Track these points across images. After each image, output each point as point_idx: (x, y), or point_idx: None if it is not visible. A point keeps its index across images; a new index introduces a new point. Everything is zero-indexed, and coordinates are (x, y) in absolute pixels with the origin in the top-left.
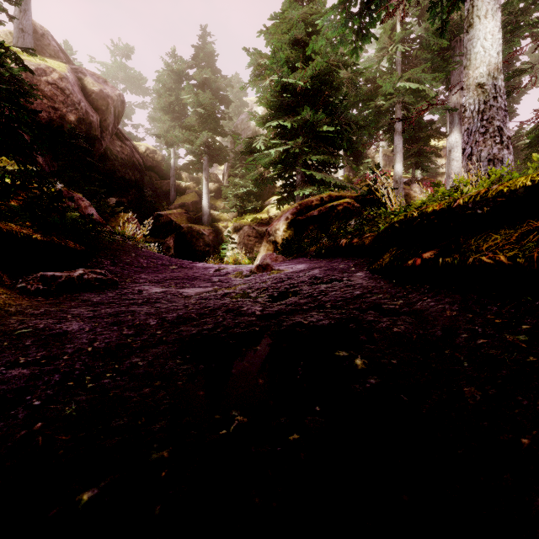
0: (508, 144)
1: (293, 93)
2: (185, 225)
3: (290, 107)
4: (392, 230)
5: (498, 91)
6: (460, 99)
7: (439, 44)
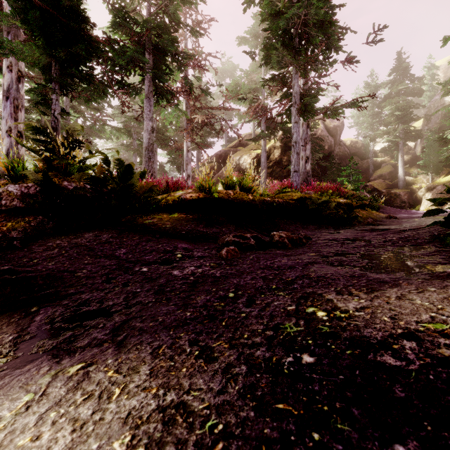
0: None
1: None
2: (385, 190)
3: None
4: None
5: None
6: None
7: None
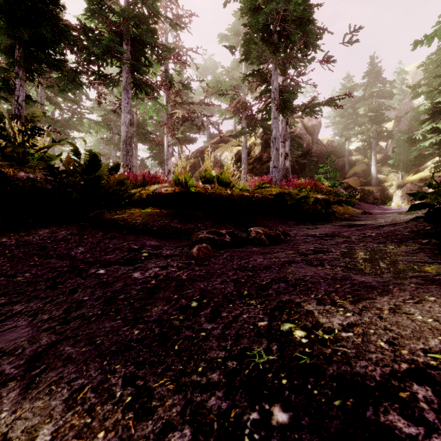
0: None
1: None
2: (359, 187)
3: None
4: None
5: None
6: None
7: None
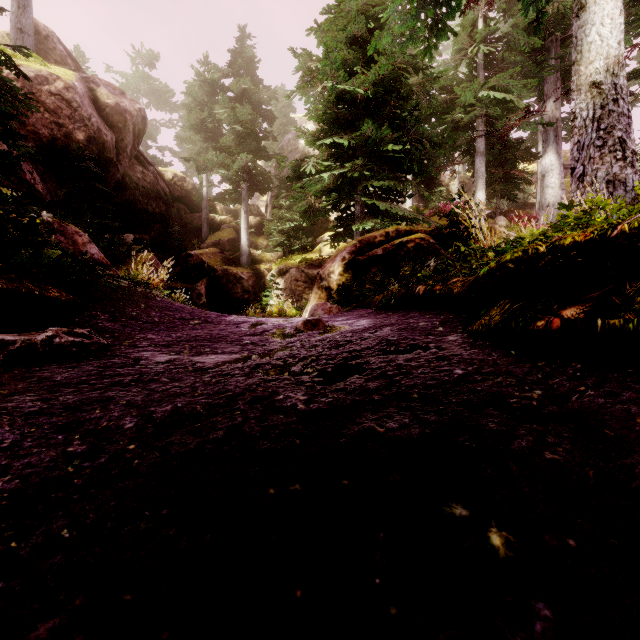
0: (633, 161)
1: (351, 103)
2: (220, 267)
3: (348, 121)
4: (502, 273)
5: (620, 92)
6: (556, 112)
7: (530, 43)
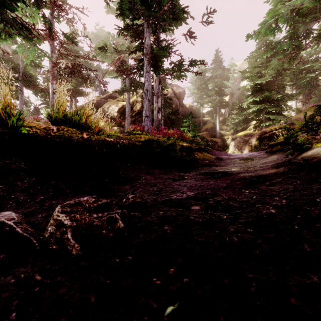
0: None
1: (260, 85)
2: (209, 139)
3: (259, 89)
4: (268, 146)
5: None
6: None
7: None
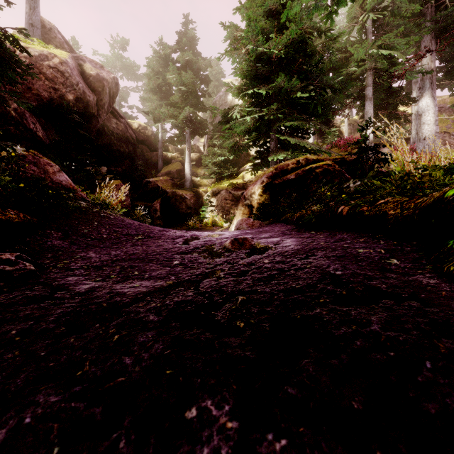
0: None
1: (267, 62)
2: (170, 190)
3: (265, 77)
4: None
5: None
6: (431, 64)
7: (411, 9)
